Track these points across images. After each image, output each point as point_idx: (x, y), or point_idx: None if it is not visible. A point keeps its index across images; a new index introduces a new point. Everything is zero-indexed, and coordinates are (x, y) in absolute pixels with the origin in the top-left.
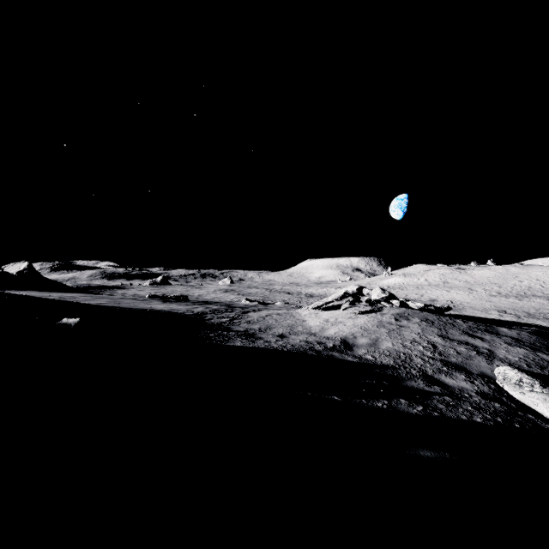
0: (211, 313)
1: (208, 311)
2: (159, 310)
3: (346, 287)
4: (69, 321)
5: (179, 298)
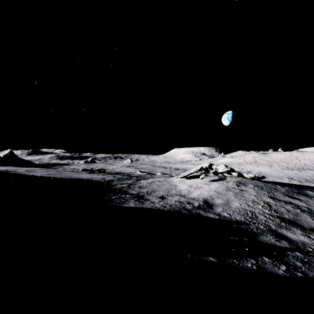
0: (116, 180)
1: (115, 179)
2: (82, 179)
3: (202, 164)
4: None
5: (100, 170)
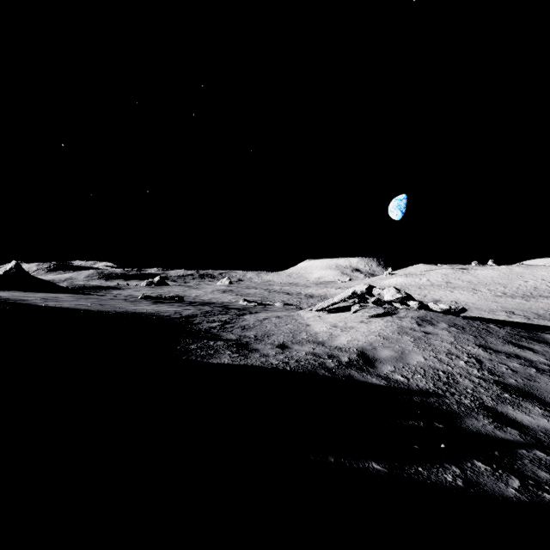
0: (201, 316)
1: (199, 314)
2: (140, 313)
3: (354, 287)
4: None
5: (174, 298)
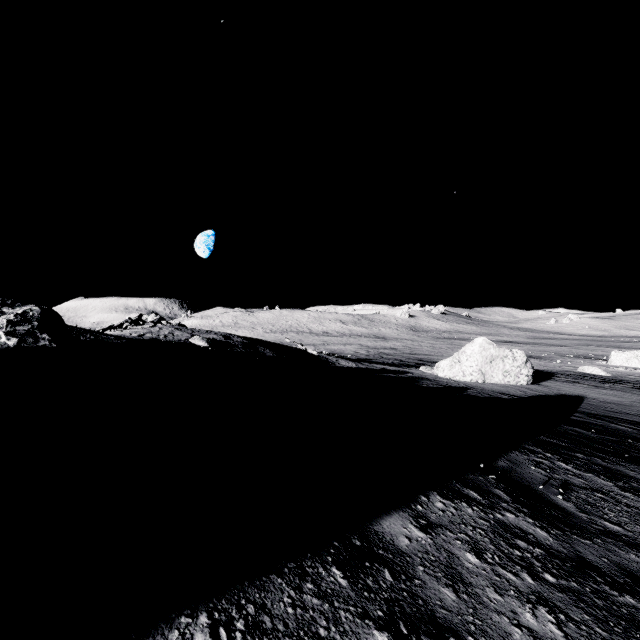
0: None
1: None
2: None
3: (130, 315)
4: None
5: None
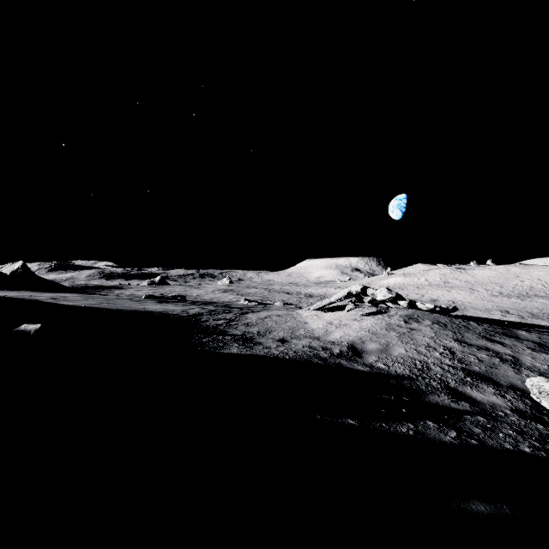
0: (207, 314)
1: (205, 312)
2: (152, 312)
3: (350, 287)
4: (28, 327)
5: (177, 298)
